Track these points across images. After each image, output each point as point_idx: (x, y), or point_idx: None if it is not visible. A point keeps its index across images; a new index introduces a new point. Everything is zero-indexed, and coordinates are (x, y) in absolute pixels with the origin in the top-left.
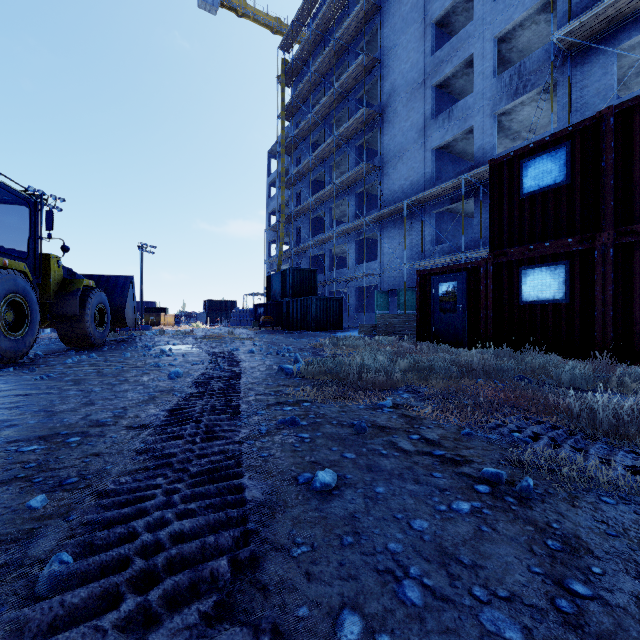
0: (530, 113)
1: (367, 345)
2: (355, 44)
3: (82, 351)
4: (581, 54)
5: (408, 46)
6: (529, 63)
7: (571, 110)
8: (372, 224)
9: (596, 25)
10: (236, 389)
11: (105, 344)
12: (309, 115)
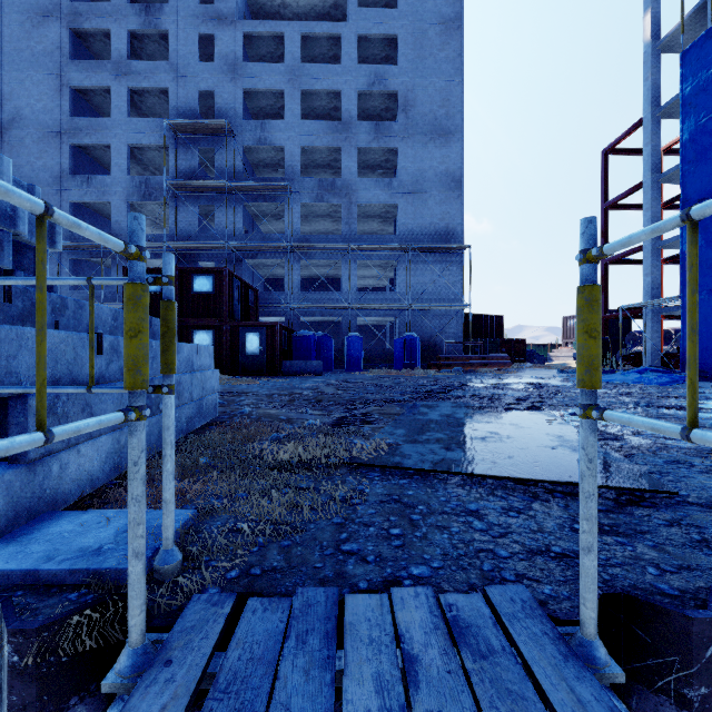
0: (155, 209)
1: None
2: None
3: None
4: (183, 196)
5: (41, 86)
6: (153, 181)
7: (178, 227)
8: None
9: (189, 188)
10: None
11: None
12: None
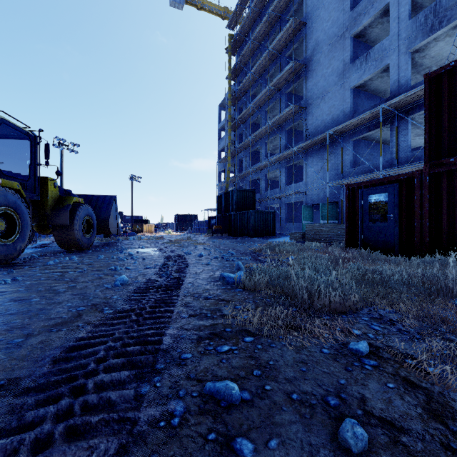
0: (442, 48)
1: (300, 250)
2: (285, 14)
3: (71, 253)
4: None
5: (329, 7)
6: (445, 1)
7: None
8: (299, 153)
9: None
10: (170, 305)
11: (93, 247)
12: (249, 73)
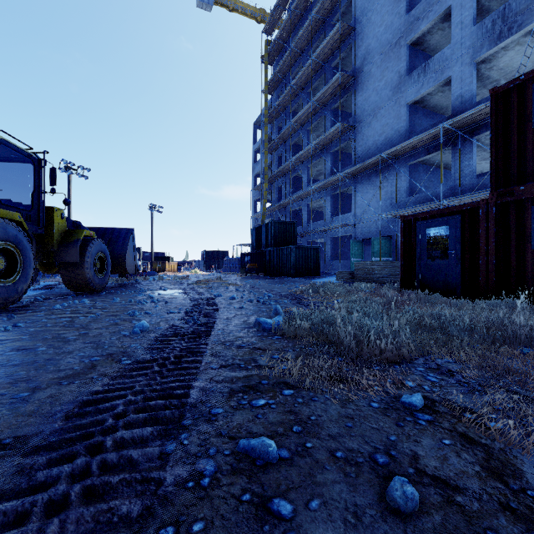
0: (512, 58)
1: (348, 292)
2: (331, 17)
3: (81, 295)
4: None
5: (382, 10)
6: (515, 4)
7: None
8: (347, 179)
9: None
10: (197, 355)
11: (107, 288)
12: (289, 86)
